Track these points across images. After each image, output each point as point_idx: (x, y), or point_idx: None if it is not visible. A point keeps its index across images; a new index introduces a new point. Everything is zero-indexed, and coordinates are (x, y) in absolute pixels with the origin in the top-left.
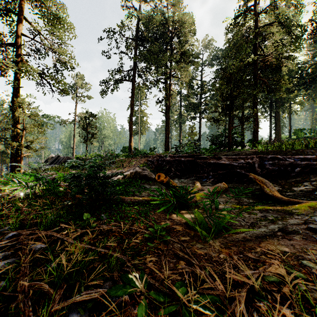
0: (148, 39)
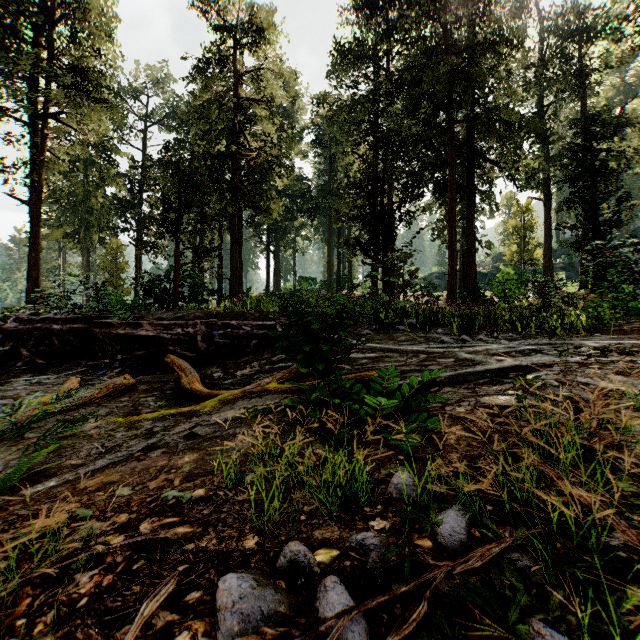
0: None
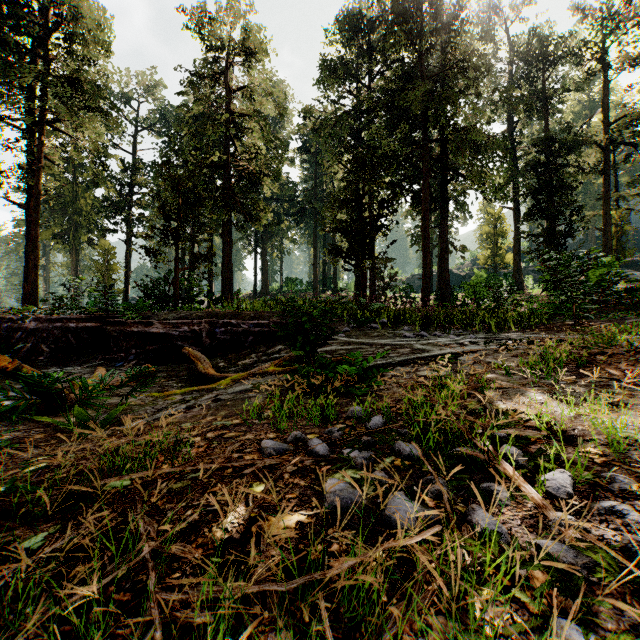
0: None
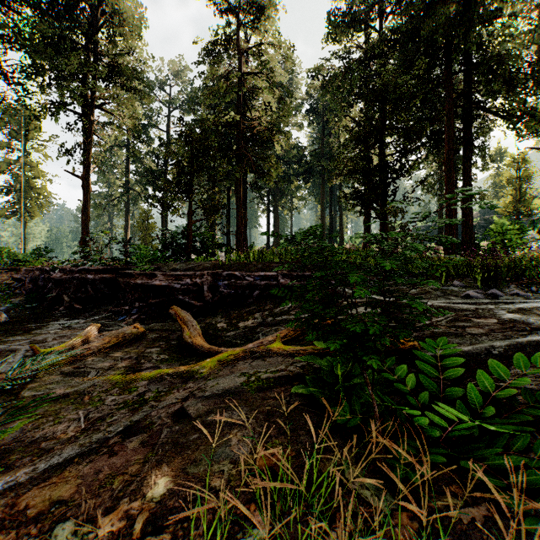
0: (29, 3)
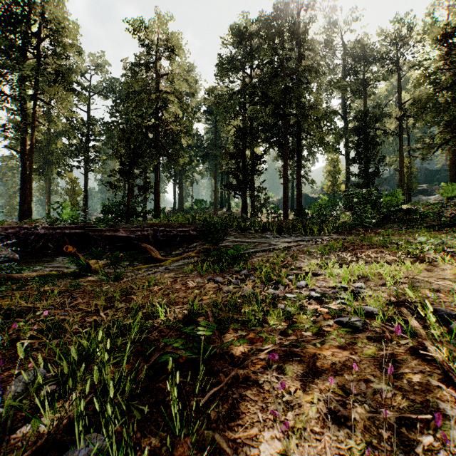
0: None
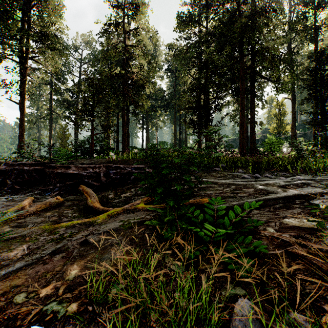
0: None
